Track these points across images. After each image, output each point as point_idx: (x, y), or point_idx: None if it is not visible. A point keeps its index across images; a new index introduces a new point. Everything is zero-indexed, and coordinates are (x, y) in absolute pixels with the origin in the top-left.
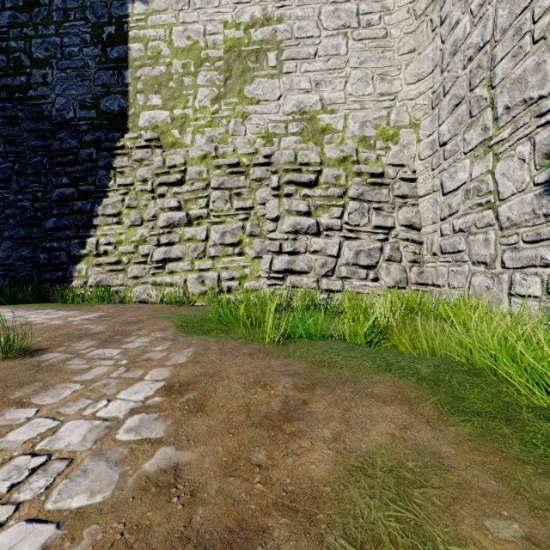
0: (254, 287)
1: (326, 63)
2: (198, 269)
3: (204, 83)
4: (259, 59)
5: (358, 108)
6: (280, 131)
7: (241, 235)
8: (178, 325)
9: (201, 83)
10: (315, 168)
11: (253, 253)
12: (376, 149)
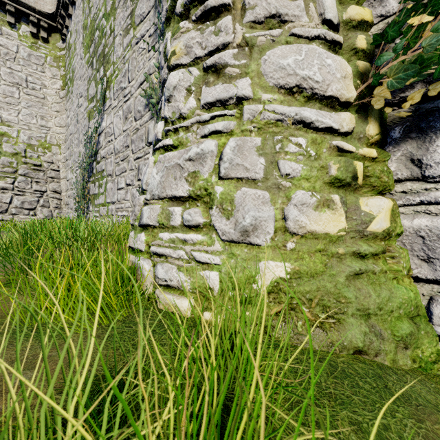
0: None
1: (4, 98)
2: None
3: None
4: None
5: (27, 129)
6: None
7: None
8: None
9: None
10: None
11: None
12: (39, 152)
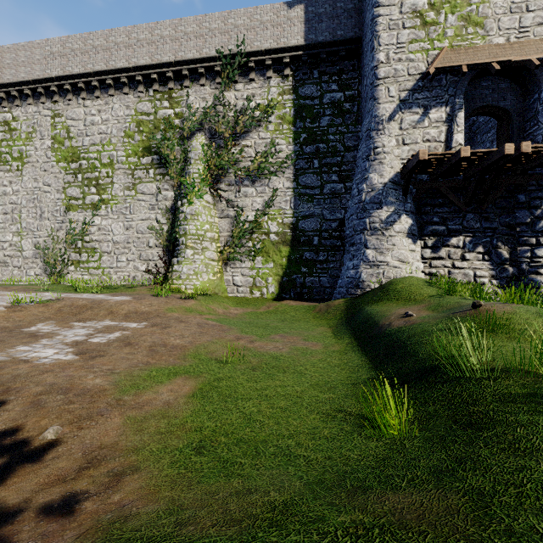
0: None
1: None
2: None
3: None
4: None
5: None
6: None
7: None
8: None
9: None
10: None
11: None
12: None
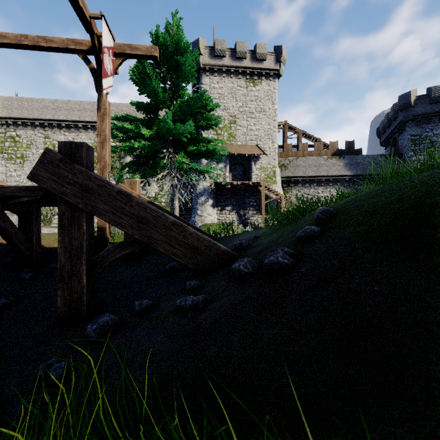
0: None
1: None
2: None
3: None
4: None
5: None
6: None
7: None
8: None
9: None
10: None
11: None
12: None
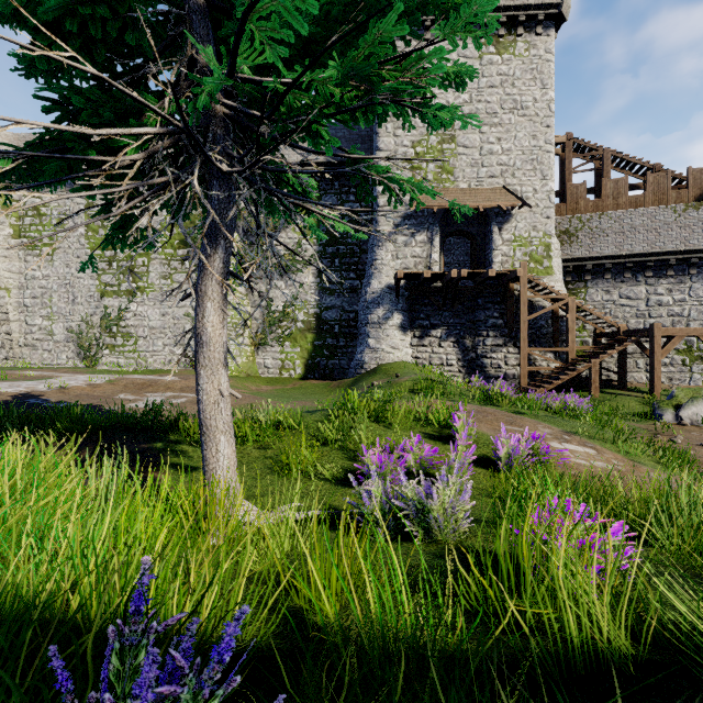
0: None
1: None
2: None
3: None
4: None
5: None
6: None
7: None
8: None
9: None
10: None
11: None
12: None
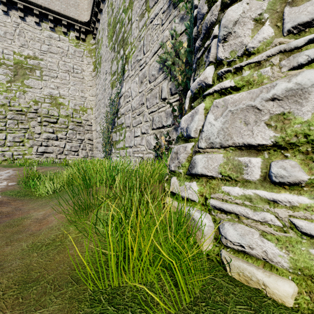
0: (30, 158)
1: (61, 81)
2: (1, 151)
3: (3, 73)
4: (31, 71)
5: (73, 99)
6: (42, 101)
7: (23, 138)
8: (3, 167)
9: (1, 73)
10: (56, 117)
11: (29, 145)
12: (80, 114)
